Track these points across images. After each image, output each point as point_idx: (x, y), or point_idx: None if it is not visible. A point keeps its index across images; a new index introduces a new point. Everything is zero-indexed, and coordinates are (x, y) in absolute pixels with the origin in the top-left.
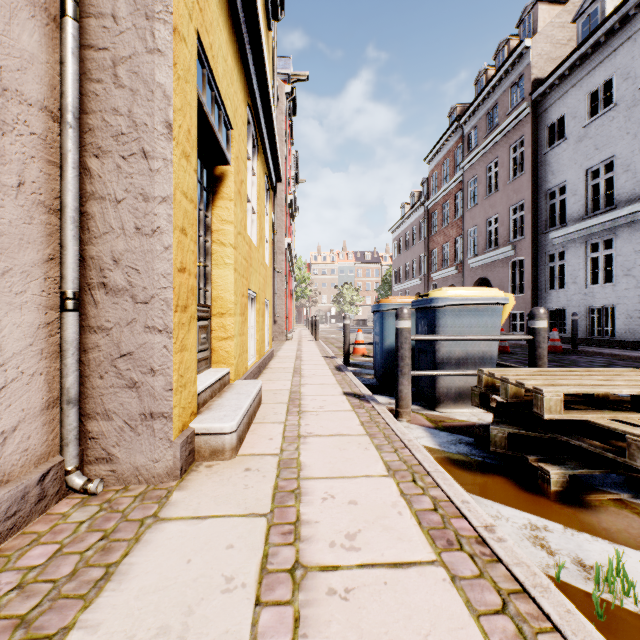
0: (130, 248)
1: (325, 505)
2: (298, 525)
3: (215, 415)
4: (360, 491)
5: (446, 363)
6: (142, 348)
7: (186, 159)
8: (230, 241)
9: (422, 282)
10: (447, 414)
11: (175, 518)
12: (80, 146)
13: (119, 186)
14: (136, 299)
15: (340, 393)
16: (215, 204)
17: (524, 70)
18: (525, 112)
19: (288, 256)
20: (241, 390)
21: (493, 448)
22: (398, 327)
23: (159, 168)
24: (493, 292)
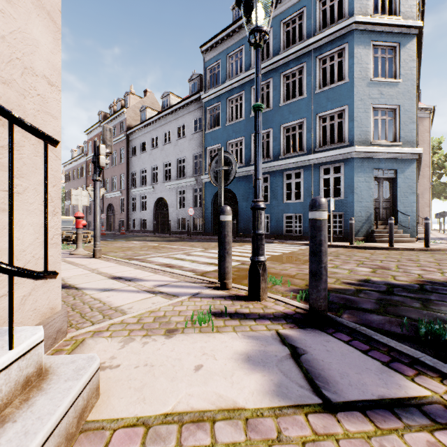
0: None
1: None
2: None
3: None
4: None
5: None
6: None
7: None
8: None
9: None
10: None
11: None
12: None
13: None
14: None
15: None
16: None
17: (125, 120)
18: (125, 137)
19: None
20: None
21: None
22: None
23: None
24: (70, 217)
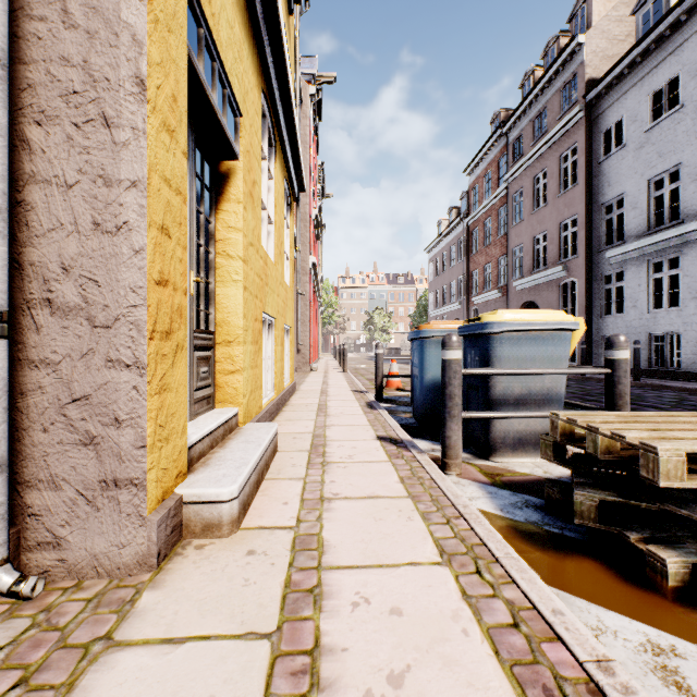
0: (86, 251)
1: (356, 616)
2: (316, 656)
3: (211, 475)
4: (405, 590)
5: (503, 402)
6: (102, 390)
7: (169, 134)
8: (239, 253)
9: (461, 307)
10: (504, 465)
11: (136, 642)
12: (15, 109)
13: (70, 165)
14: (94, 322)
15: (373, 437)
16: (220, 207)
17: (577, 69)
18: (578, 116)
19: (313, 277)
20: (251, 437)
21: (578, 520)
22: (445, 358)
23: (126, 140)
24: (560, 315)
